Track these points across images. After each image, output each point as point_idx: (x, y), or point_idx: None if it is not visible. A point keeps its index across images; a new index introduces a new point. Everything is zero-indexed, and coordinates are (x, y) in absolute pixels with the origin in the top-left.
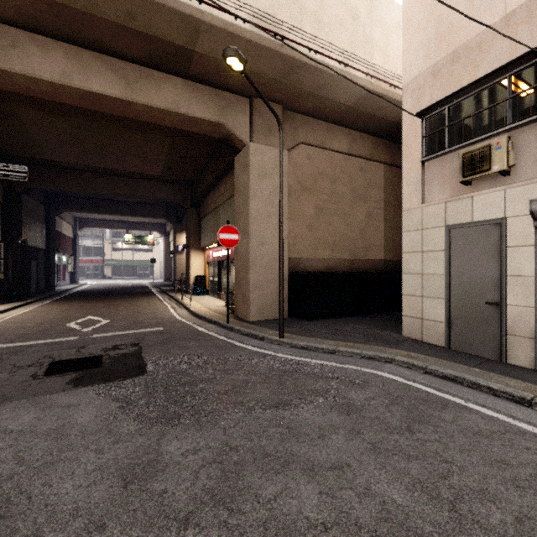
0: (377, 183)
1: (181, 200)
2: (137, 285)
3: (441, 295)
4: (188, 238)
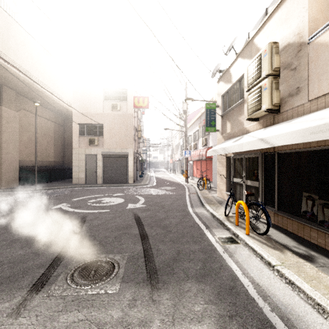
0: (51, 130)
1: None
2: None
3: (84, 171)
4: None
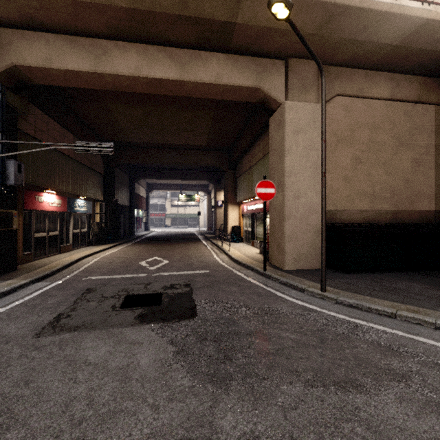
0: (427, 126)
1: (221, 164)
2: (187, 233)
3: None
4: (226, 195)
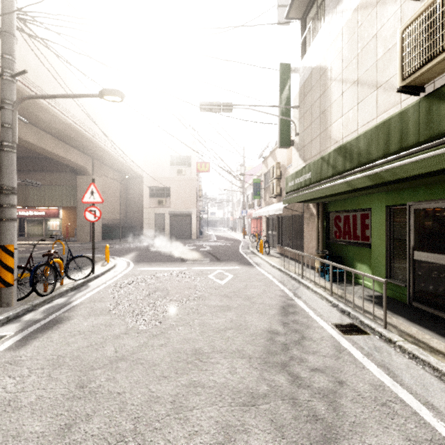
0: (118, 190)
1: None
2: None
3: (153, 228)
4: None
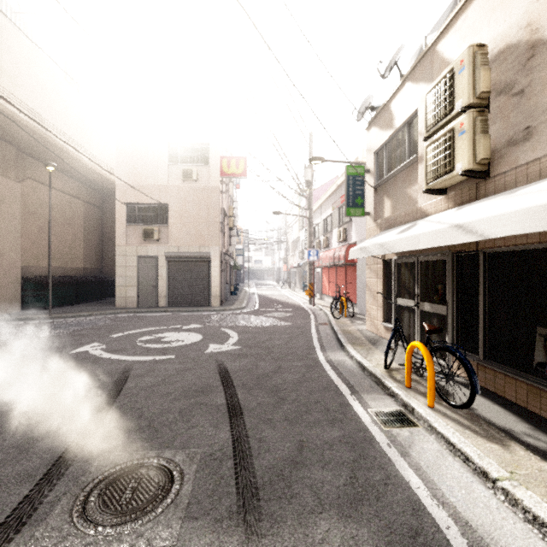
0: (80, 214)
1: None
2: None
3: (135, 285)
4: None
